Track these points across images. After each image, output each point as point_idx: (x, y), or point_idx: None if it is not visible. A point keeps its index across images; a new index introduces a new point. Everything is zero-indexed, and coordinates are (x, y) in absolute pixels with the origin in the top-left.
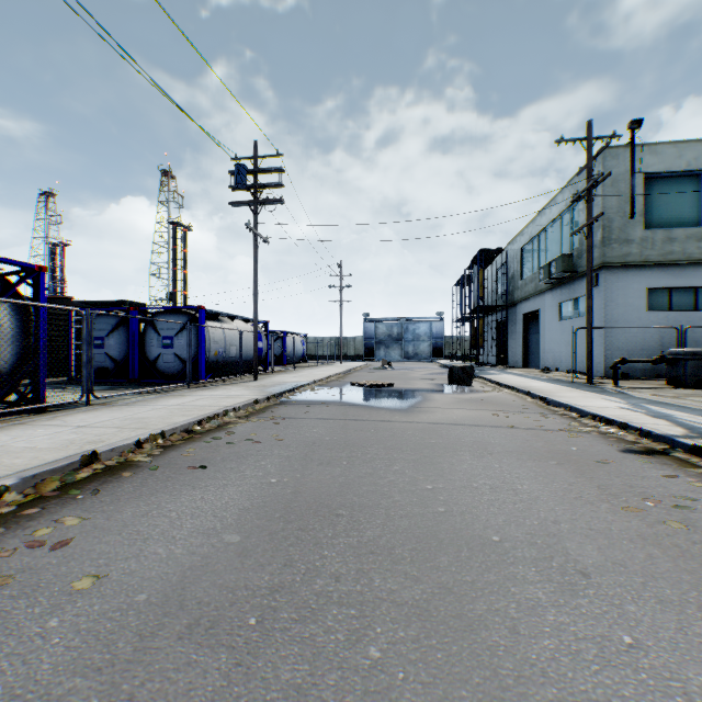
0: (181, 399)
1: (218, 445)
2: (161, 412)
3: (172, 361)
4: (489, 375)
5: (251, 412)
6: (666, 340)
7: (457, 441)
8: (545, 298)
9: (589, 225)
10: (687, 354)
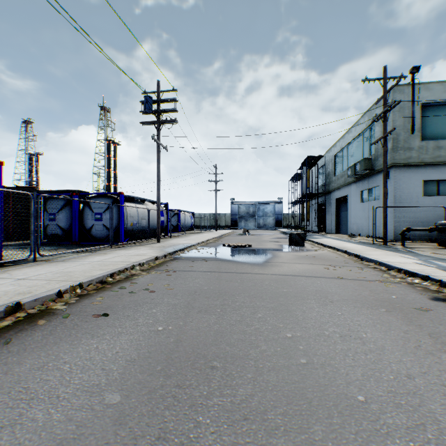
0: (103, 257)
1: (122, 294)
2: (85, 267)
3: (102, 229)
4: (315, 239)
5: (152, 266)
6: (435, 215)
7: (303, 290)
8: (351, 188)
9: (385, 137)
10: None
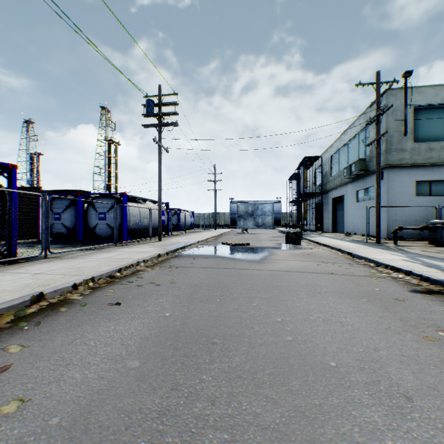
0: (109, 254)
1: (131, 287)
2: (94, 263)
3: (105, 228)
4: (312, 237)
5: (155, 263)
6: (427, 215)
7: (295, 284)
8: (347, 188)
9: (378, 139)
10: (442, 224)
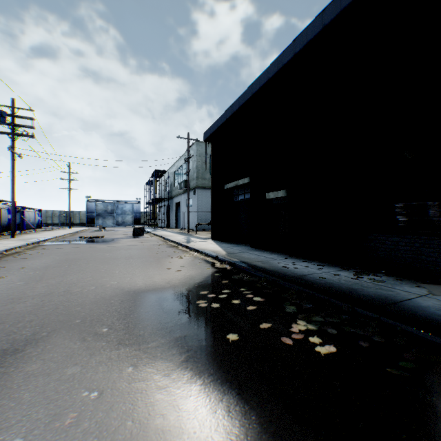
0: None
1: (26, 255)
2: None
3: None
4: (154, 231)
5: (28, 248)
6: None
7: (122, 248)
8: (182, 197)
9: (188, 172)
10: None
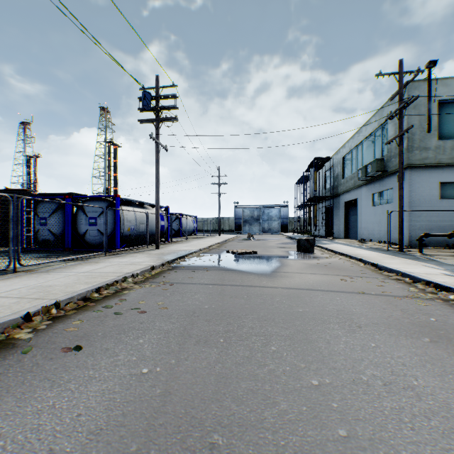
0: (94, 266)
1: (106, 316)
2: (69, 280)
3: (96, 235)
4: (324, 245)
5: (147, 277)
6: (453, 220)
7: (322, 310)
8: (361, 191)
9: (401, 135)
10: None
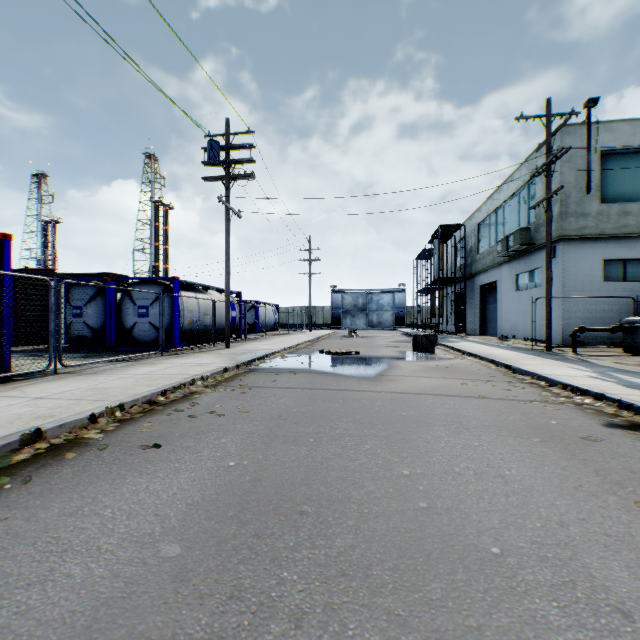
0: (151, 368)
1: (179, 419)
2: (127, 382)
3: (148, 329)
4: (451, 343)
5: (219, 381)
6: (620, 309)
7: (430, 413)
8: (502, 270)
9: (548, 198)
10: None
